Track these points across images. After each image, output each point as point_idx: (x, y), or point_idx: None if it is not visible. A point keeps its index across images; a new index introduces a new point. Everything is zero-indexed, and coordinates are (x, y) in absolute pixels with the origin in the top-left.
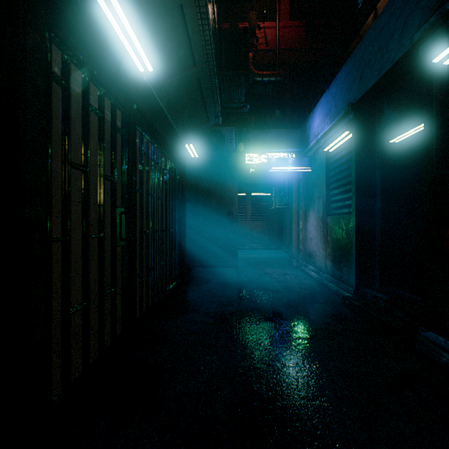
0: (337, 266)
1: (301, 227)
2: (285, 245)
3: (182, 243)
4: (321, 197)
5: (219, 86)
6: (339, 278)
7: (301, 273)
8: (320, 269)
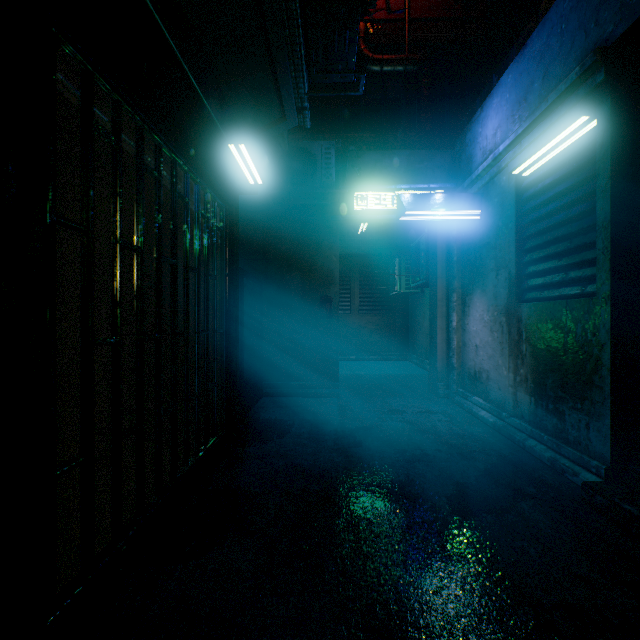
0: (548, 406)
1: (455, 325)
2: (414, 354)
3: (231, 357)
4: (504, 267)
5: (303, 27)
6: (557, 434)
7: (457, 409)
8: (500, 407)
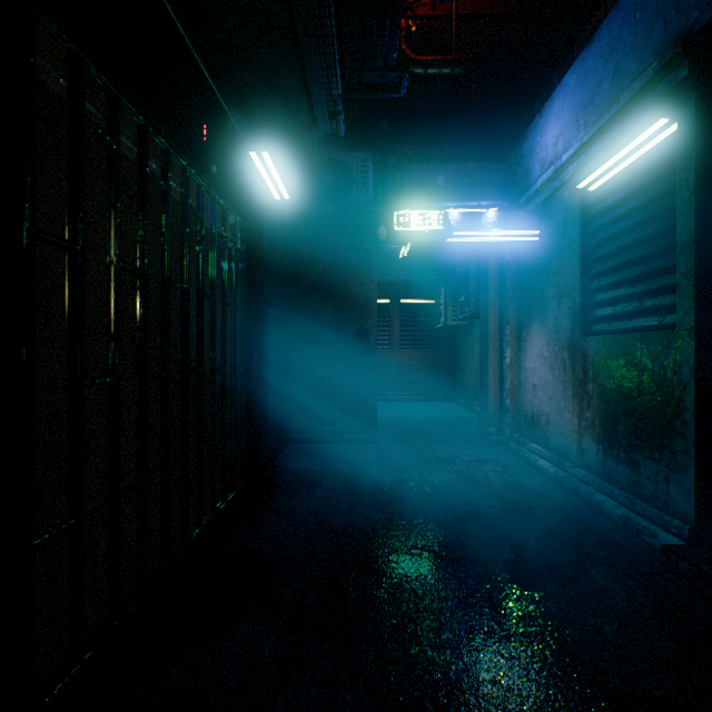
0: (620, 455)
1: (509, 362)
2: (462, 394)
3: (253, 399)
4: (566, 295)
5: (337, 16)
6: (630, 487)
7: (511, 458)
8: (562, 455)
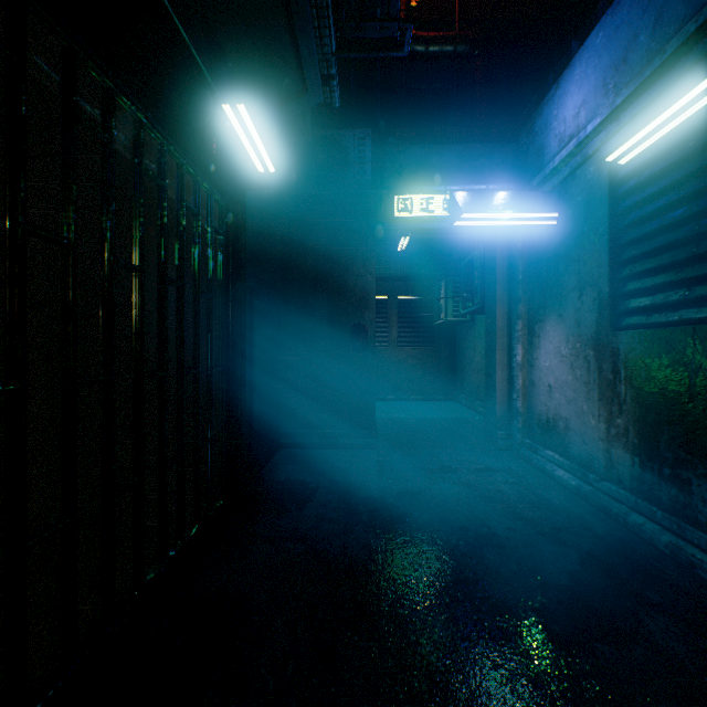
0: (663, 471)
1: (520, 360)
2: (462, 394)
3: (235, 403)
4: (591, 284)
5: None
6: (678, 510)
7: (524, 466)
8: (585, 466)
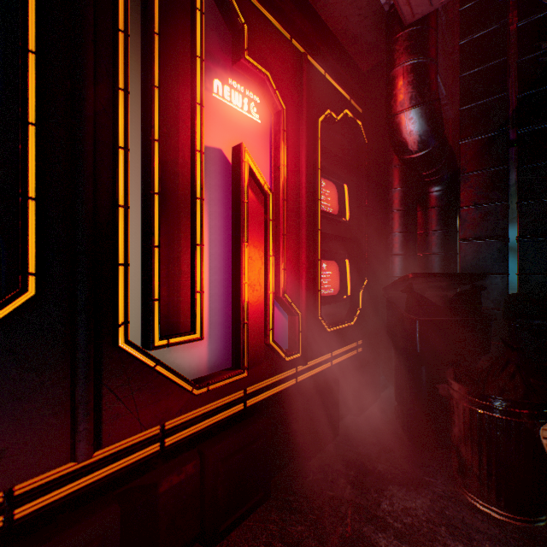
0: None
1: None
2: None
3: None
4: None
5: None
6: None
7: None
8: None
